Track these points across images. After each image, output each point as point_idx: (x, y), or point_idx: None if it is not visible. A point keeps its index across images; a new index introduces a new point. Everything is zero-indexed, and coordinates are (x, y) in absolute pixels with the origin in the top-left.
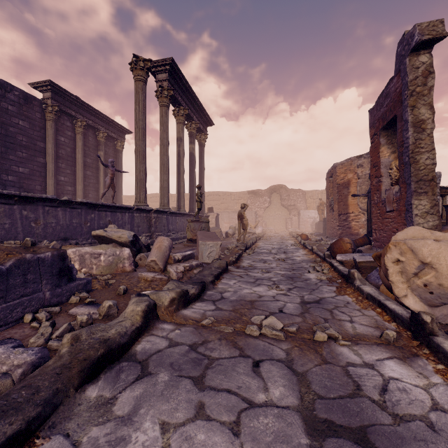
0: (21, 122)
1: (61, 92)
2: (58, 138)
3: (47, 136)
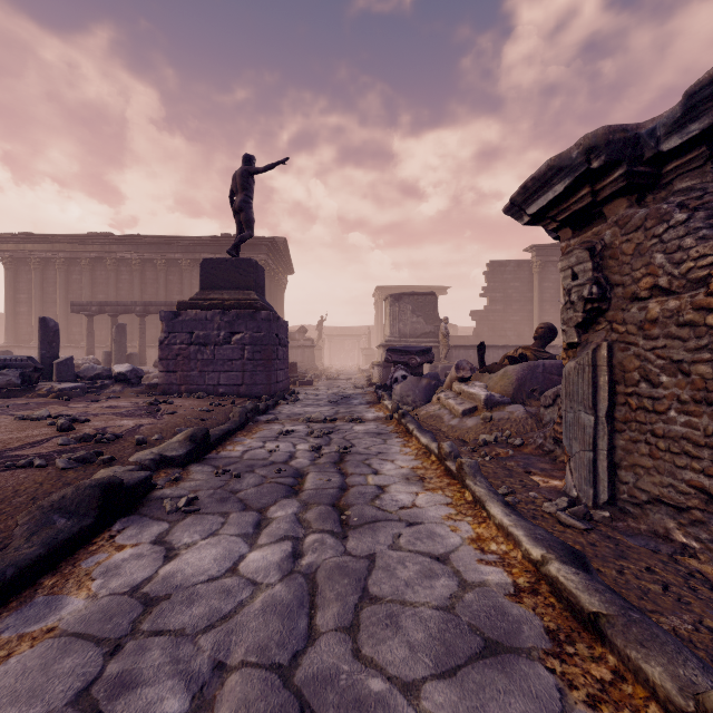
0: (515, 284)
1: (543, 247)
2: (543, 285)
3: (533, 287)
